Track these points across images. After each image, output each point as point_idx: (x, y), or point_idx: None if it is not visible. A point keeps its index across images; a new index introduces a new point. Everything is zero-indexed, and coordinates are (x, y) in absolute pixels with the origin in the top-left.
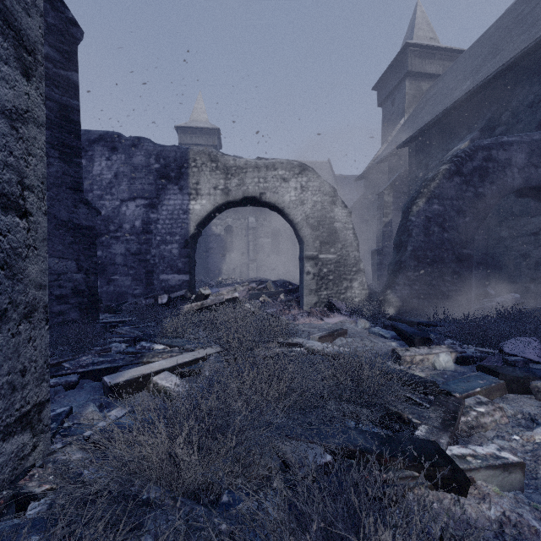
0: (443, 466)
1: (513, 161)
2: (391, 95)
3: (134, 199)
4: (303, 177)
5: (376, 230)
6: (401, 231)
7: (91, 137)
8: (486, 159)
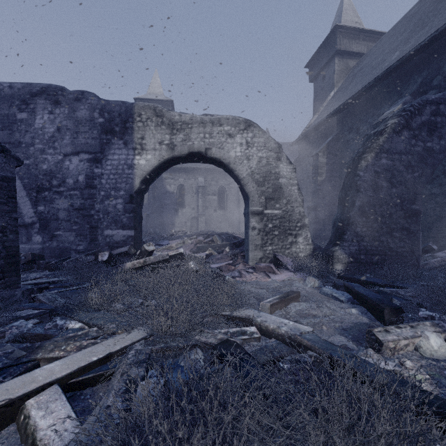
0: None
1: None
2: (322, 72)
3: (78, 153)
4: (248, 132)
5: (310, 188)
6: (348, 186)
7: (33, 89)
8: (434, 113)
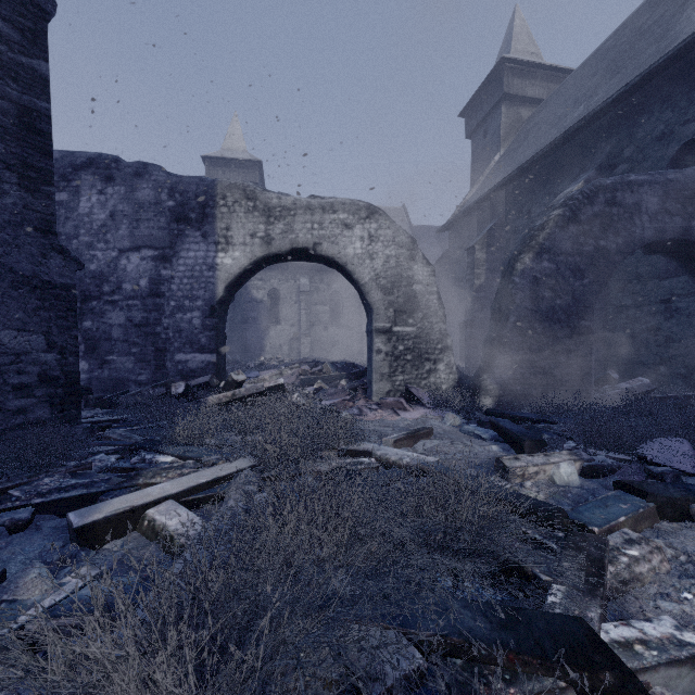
0: (604, 669)
1: (643, 207)
2: (483, 124)
3: (139, 248)
4: (371, 222)
5: (465, 296)
6: (501, 296)
7: (76, 161)
8: (609, 203)
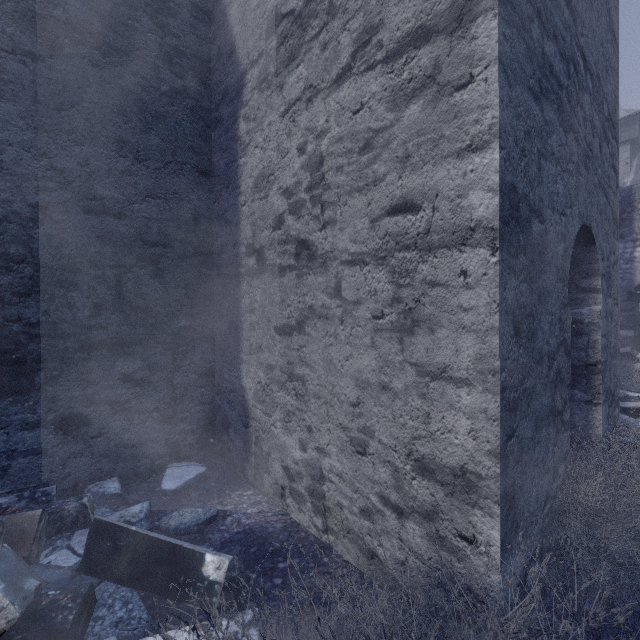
0: None
1: None
2: None
3: None
4: None
5: None
6: None
7: None
8: None
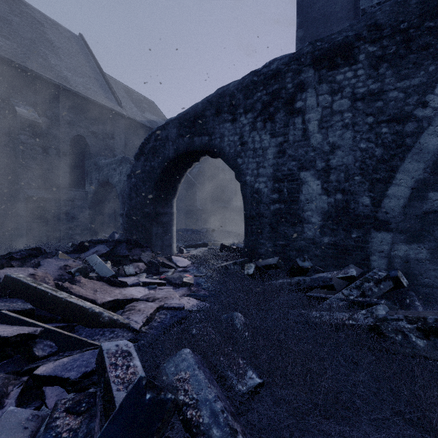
0: None
1: None
2: None
3: None
4: None
5: None
6: None
7: None
8: None
